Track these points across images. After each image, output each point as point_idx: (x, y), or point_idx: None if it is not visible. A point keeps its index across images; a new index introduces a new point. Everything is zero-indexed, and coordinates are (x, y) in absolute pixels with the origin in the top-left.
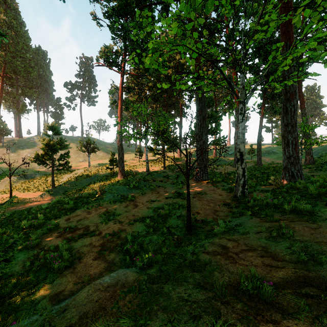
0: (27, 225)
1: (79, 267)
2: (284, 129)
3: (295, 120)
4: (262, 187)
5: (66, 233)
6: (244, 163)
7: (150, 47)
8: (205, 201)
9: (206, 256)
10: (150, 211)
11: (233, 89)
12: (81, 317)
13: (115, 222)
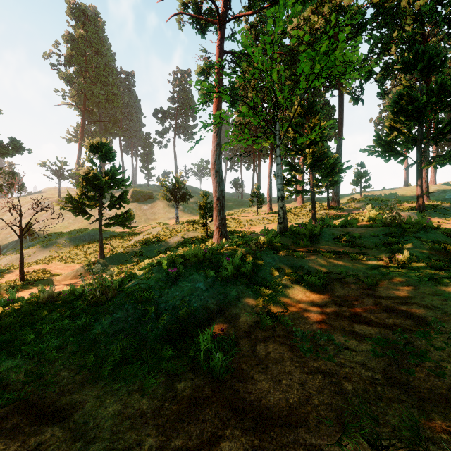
0: None
1: None
2: None
3: None
4: None
5: None
6: None
7: None
8: None
9: None
10: None
11: None
12: None
13: None
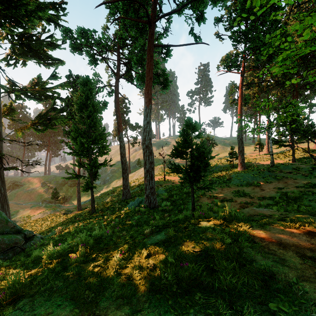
0: (186, 191)
1: None
2: None
3: None
4: None
5: (211, 198)
6: None
7: (279, 60)
8: None
9: None
10: (278, 194)
11: None
12: (249, 213)
13: (245, 197)
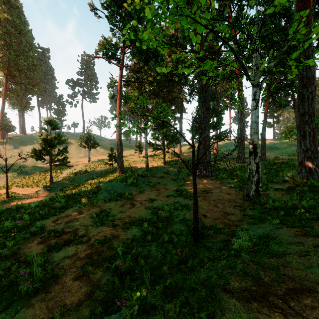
0: (10, 226)
1: (53, 292)
2: (300, 119)
3: (313, 108)
4: (274, 184)
5: (50, 238)
6: (258, 157)
7: (148, 17)
8: (211, 200)
9: (233, 302)
10: (148, 212)
11: (246, 70)
12: None
13: (107, 225)
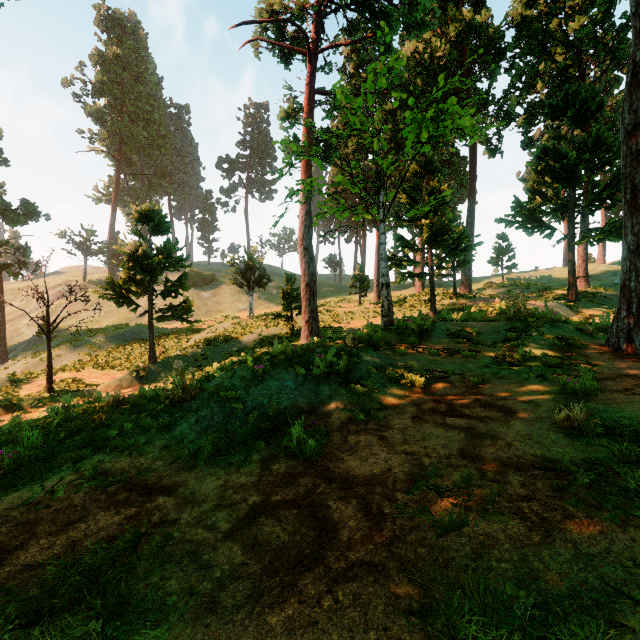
0: None
1: None
2: None
3: None
4: None
5: None
6: None
7: None
8: None
9: None
10: None
11: None
12: None
13: None
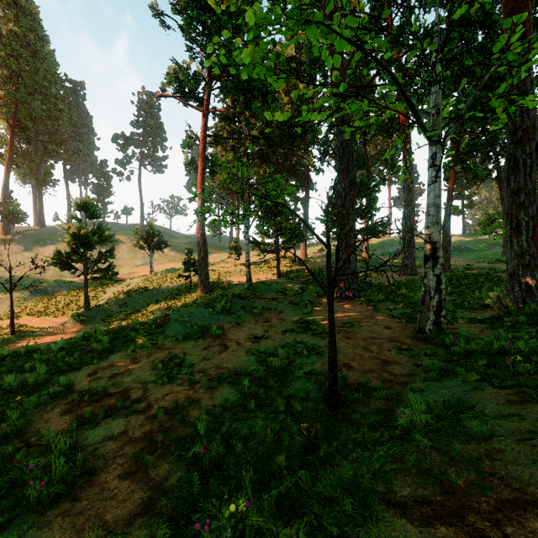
0: (15, 384)
1: (85, 499)
2: (511, 199)
3: (533, 182)
4: (467, 312)
5: (82, 405)
6: (439, 264)
7: (250, 23)
8: (359, 339)
9: (403, 525)
10: (251, 360)
11: (418, 115)
12: None
13: (181, 382)
